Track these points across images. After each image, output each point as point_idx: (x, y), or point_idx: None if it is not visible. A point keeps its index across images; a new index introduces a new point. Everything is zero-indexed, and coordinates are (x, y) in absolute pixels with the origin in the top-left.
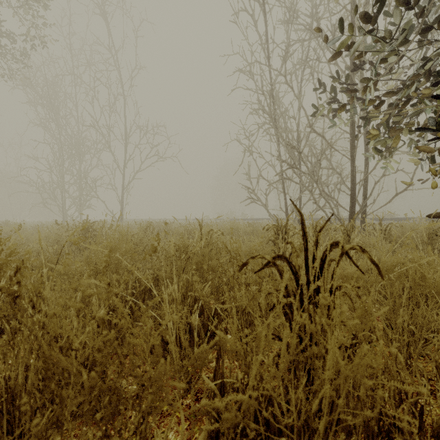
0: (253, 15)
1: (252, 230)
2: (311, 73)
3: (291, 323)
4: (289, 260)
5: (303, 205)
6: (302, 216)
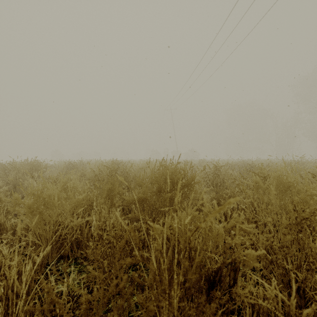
0: None
1: None
2: None
3: None
4: None
5: None
6: None
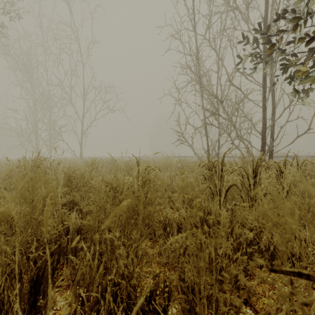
0: None
1: (182, 165)
2: (229, 40)
3: None
4: None
5: (221, 145)
6: None
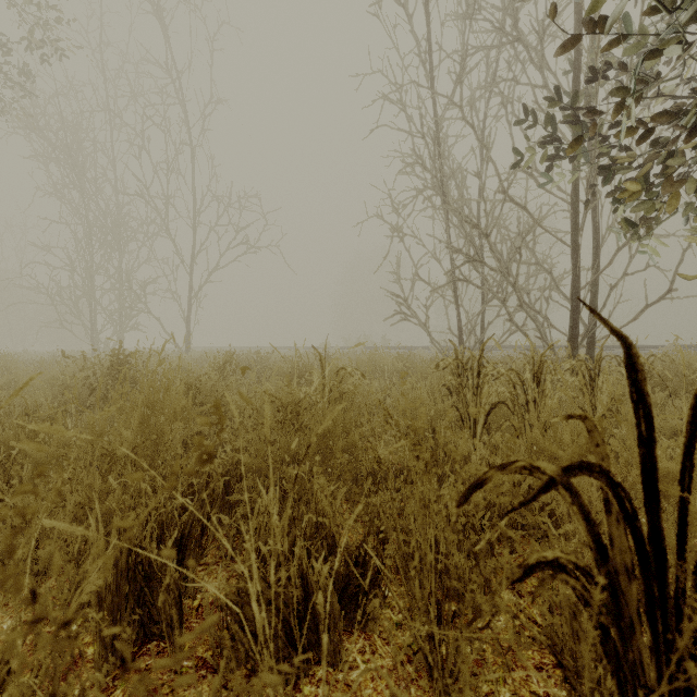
0: (406, 6)
1: (406, 367)
2: (503, 104)
3: (618, 665)
4: (611, 476)
5: (488, 324)
6: (628, 345)
